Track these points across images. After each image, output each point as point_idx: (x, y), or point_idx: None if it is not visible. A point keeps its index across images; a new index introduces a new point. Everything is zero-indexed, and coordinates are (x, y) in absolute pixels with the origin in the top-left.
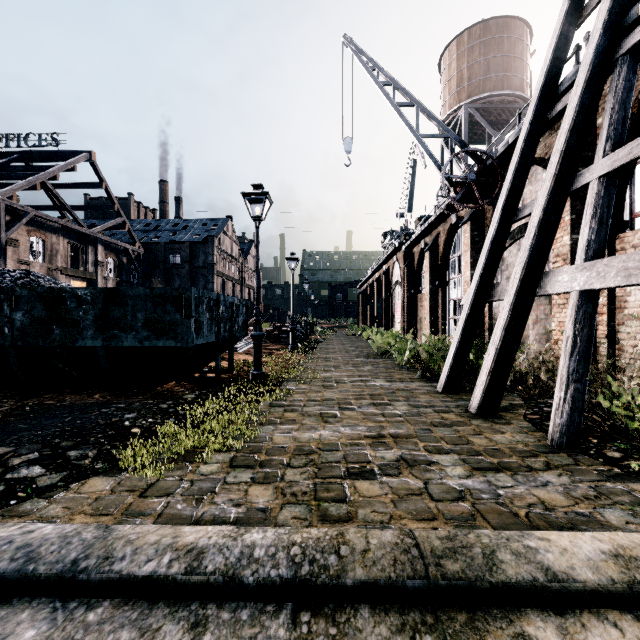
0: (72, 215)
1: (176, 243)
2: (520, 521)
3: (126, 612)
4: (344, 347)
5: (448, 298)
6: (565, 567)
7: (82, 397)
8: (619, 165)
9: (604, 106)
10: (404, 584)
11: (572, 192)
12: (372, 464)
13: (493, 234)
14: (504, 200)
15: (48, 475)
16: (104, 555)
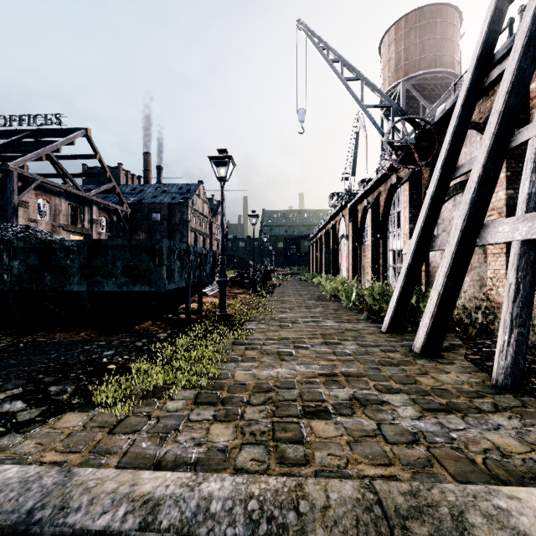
0: (72, 181)
1: (157, 204)
2: (478, 469)
3: None
4: (297, 291)
5: (388, 249)
6: None
7: (70, 335)
8: None
9: None
10: None
11: (510, 149)
12: (326, 403)
13: (433, 190)
14: (443, 160)
15: (28, 410)
16: (60, 505)
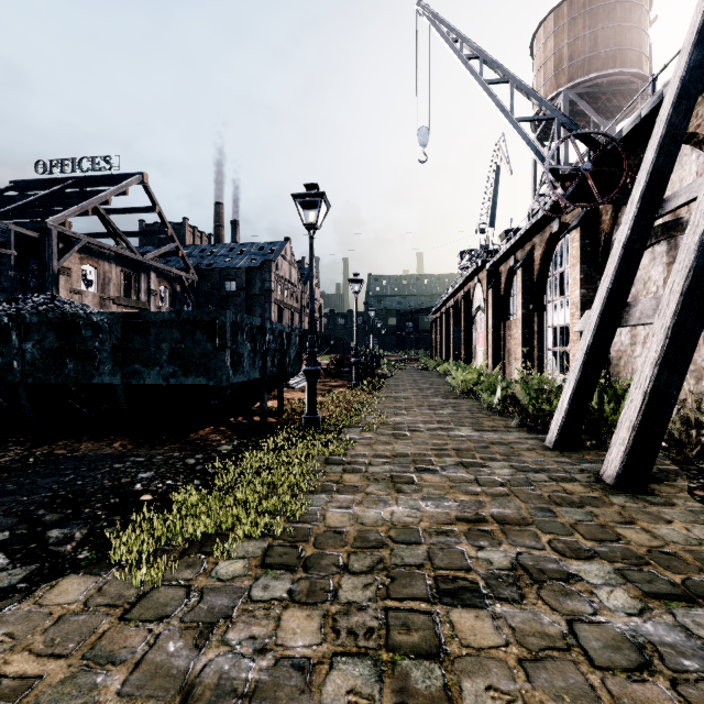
0: (124, 241)
1: (231, 269)
2: None
3: None
4: (416, 384)
5: (546, 325)
6: None
7: (100, 445)
8: None
9: None
10: None
11: None
12: (474, 574)
13: (627, 235)
14: (643, 188)
15: (9, 570)
16: None
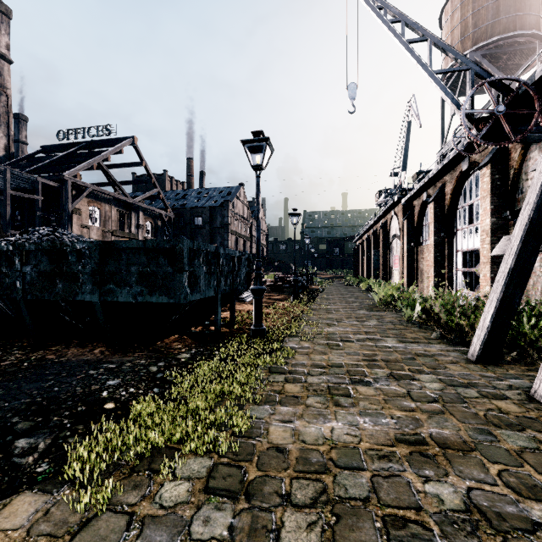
0: (120, 188)
1: (199, 208)
2: None
3: None
4: (344, 298)
5: (455, 249)
6: None
7: (83, 351)
8: None
9: None
10: None
11: None
12: (425, 516)
13: None
14: None
15: None
16: None
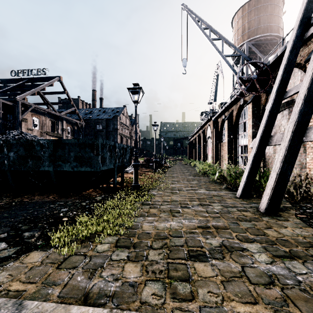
0: (51, 107)
1: (99, 119)
2: None
3: None
4: (182, 170)
5: (238, 145)
6: None
7: (43, 197)
8: None
9: None
10: None
11: None
12: (204, 249)
13: (270, 106)
14: (277, 86)
15: (8, 249)
16: None
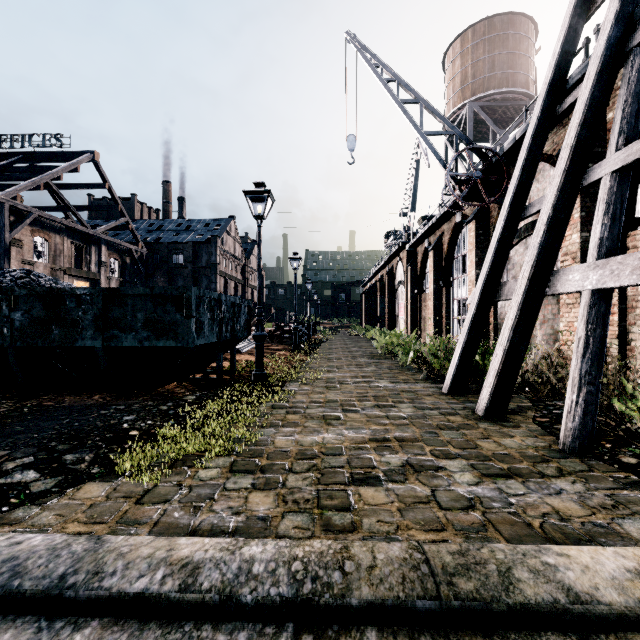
0: (76, 215)
1: (179, 243)
2: (534, 532)
3: (115, 633)
4: (347, 347)
5: (452, 298)
6: (588, 587)
7: (81, 398)
8: (633, 159)
9: (615, 100)
10: (414, 605)
11: (583, 188)
12: (377, 469)
13: (500, 232)
14: (511, 197)
15: (42, 480)
16: (94, 570)
